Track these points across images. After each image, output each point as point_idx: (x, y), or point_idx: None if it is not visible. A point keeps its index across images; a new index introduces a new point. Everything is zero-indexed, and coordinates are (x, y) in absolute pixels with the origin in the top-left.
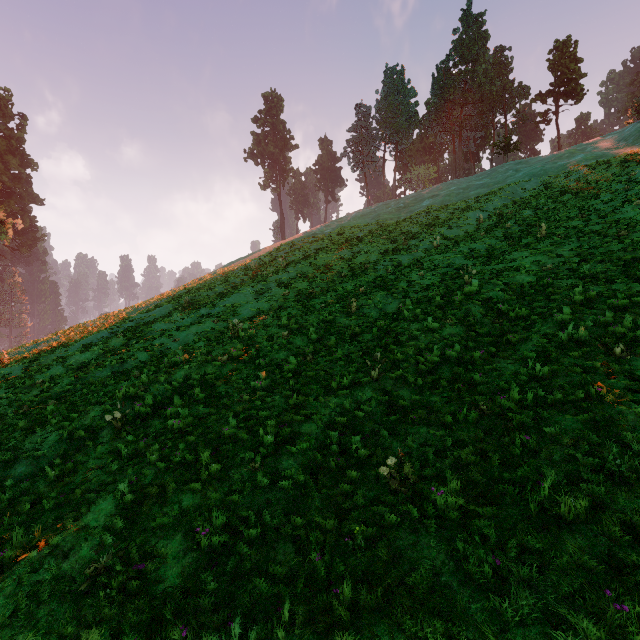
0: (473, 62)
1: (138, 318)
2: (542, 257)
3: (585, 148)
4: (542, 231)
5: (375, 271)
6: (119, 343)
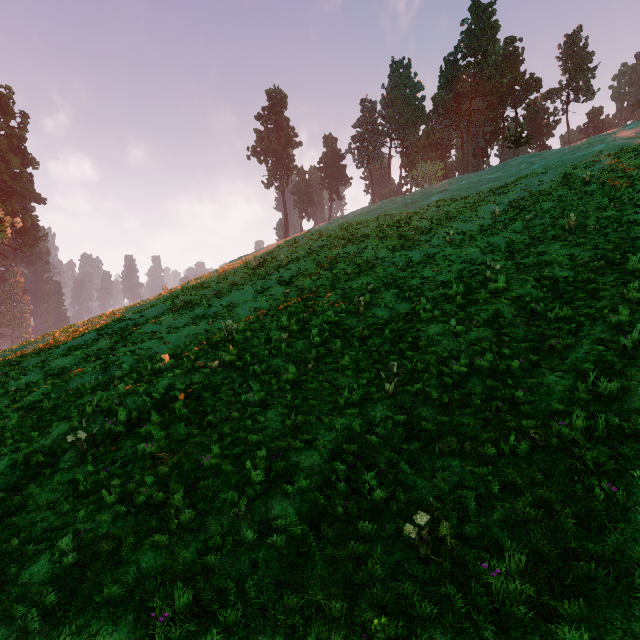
0: (482, 53)
1: (129, 319)
2: (575, 250)
3: (605, 138)
4: (571, 222)
5: (384, 268)
6: (105, 346)
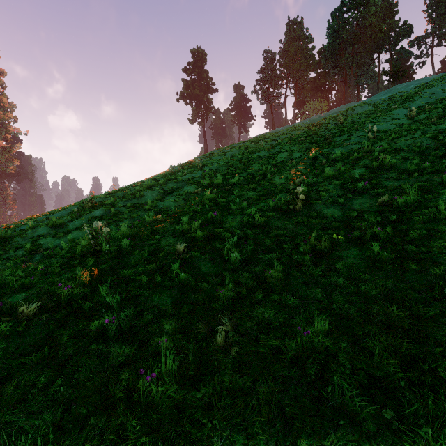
0: (364, 5)
1: (34, 221)
2: None
3: None
4: None
5: (305, 164)
6: None
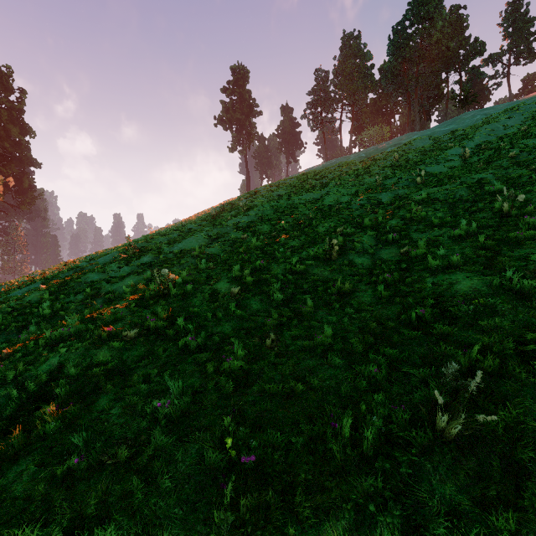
0: (430, 20)
1: (78, 267)
2: None
3: None
4: None
5: (350, 211)
6: (38, 298)
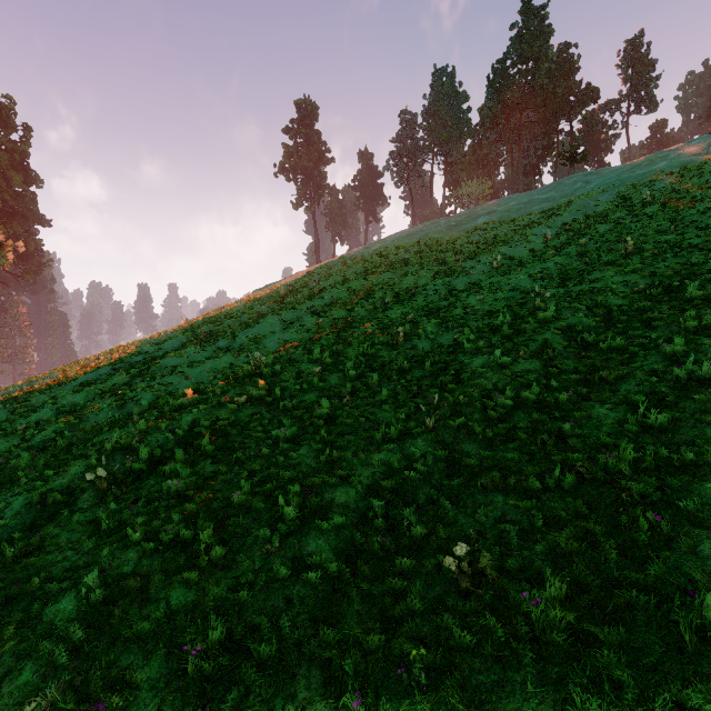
0: (534, 61)
1: (146, 352)
2: (631, 276)
3: (668, 155)
4: (628, 246)
5: (425, 296)
6: (121, 381)
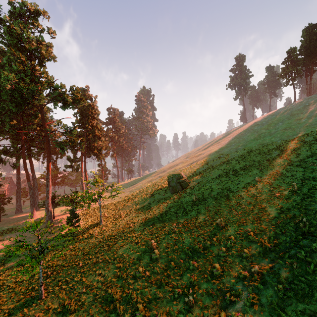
0: None
1: (201, 158)
2: None
3: None
4: None
5: (276, 142)
6: (200, 164)
